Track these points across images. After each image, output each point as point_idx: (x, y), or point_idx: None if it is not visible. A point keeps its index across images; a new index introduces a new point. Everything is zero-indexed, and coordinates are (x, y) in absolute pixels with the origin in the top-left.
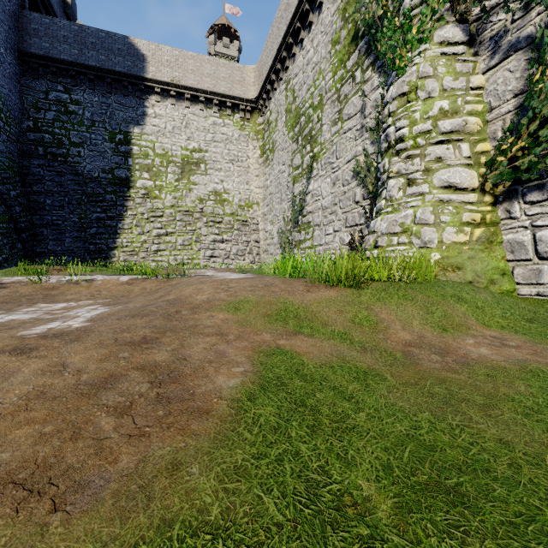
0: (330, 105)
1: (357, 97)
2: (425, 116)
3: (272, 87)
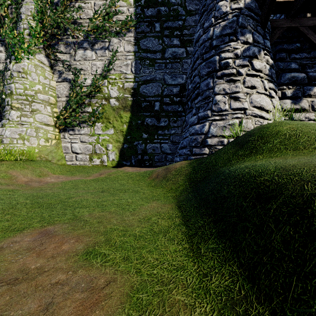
0: None
1: None
2: (32, 88)
3: None
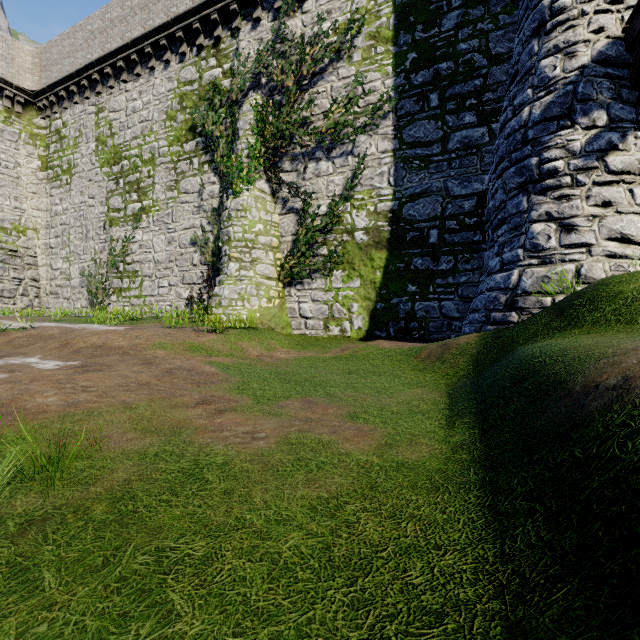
0: (166, 170)
1: (195, 180)
2: (252, 230)
3: (69, 96)
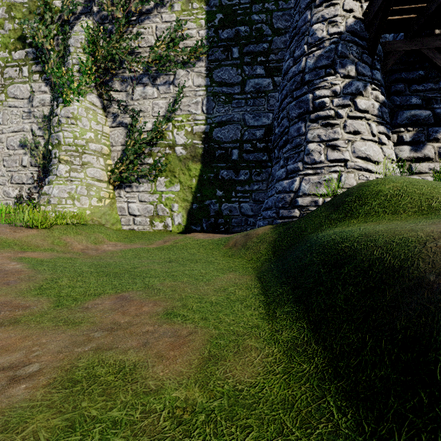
0: None
1: (25, 86)
2: (82, 137)
3: None
